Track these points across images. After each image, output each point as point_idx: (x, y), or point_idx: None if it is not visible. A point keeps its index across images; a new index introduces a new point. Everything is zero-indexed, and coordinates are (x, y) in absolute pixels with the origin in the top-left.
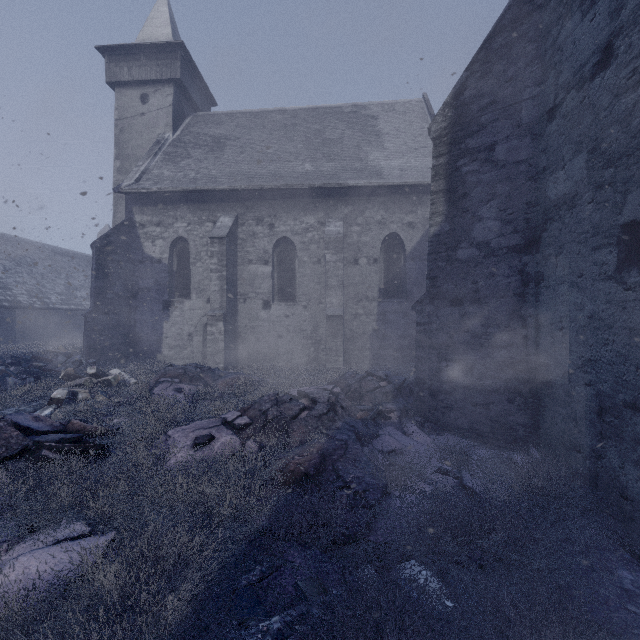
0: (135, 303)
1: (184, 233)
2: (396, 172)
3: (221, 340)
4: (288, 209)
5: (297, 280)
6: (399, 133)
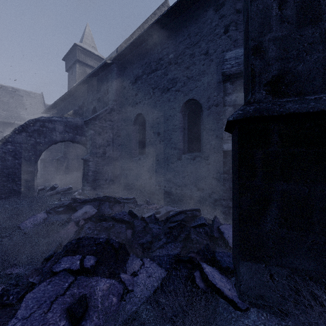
0: None
1: None
2: None
3: None
4: None
5: None
6: (32, 106)
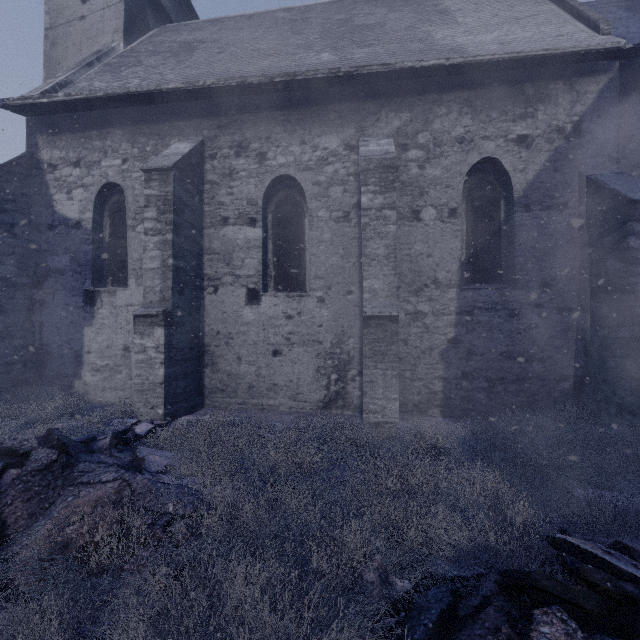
0: (41, 295)
1: (117, 176)
2: (491, 46)
3: (159, 362)
4: (291, 125)
5: (307, 253)
6: (481, 6)
